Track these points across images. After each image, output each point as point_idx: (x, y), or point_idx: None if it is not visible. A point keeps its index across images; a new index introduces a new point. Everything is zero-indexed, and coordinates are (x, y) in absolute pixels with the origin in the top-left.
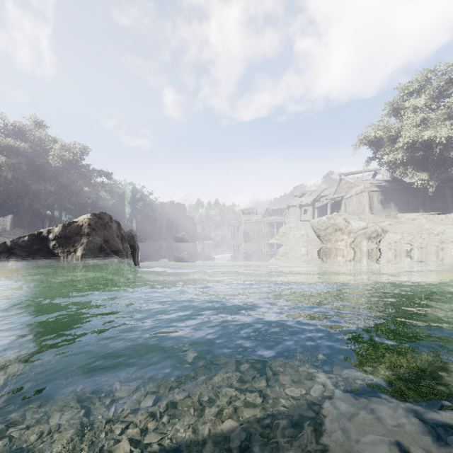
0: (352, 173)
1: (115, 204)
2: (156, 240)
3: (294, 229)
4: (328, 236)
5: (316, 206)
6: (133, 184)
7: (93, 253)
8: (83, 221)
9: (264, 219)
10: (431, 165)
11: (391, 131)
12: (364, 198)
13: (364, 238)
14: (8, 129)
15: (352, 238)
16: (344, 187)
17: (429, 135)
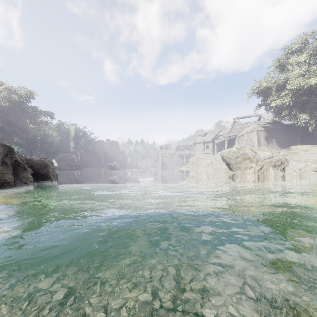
0: (243, 117)
1: (61, 140)
2: (96, 168)
3: (200, 159)
4: (238, 164)
5: (215, 142)
6: (76, 125)
7: None
8: None
9: (176, 152)
10: (310, 109)
11: (279, 81)
12: (253, 136)
13: (270, 166)
14: None
15: (259, 166)
16: (237, 128)
17: (315, 81)
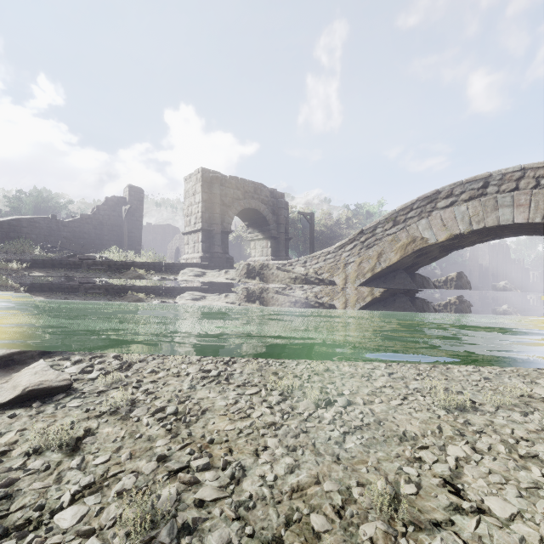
0: None
1: None
2: None
3: None
4: None
5: None
6: None
7: (457, 289)
8: (453, 275)
9: None
10: None
11: None
12: None
13: None
14: (360, 212)
15: None
16: None
17: None
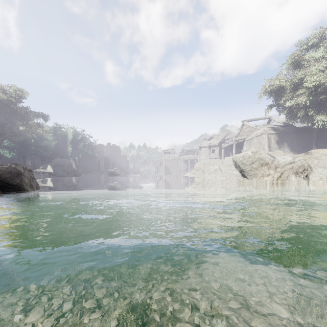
0: (252, 119)
1: (58, 144)
2: (95, 174)
3: (207, 165)
4: (254, 170)
5: (222, 146)
6: (74, 128)
7: None
8: None
9: (180, 157)
10: None
11: (294, 79)
12: (263, 139)
13: (291, 172)
14: None
15: (278, 172)
16: (245, 131)
17: None
